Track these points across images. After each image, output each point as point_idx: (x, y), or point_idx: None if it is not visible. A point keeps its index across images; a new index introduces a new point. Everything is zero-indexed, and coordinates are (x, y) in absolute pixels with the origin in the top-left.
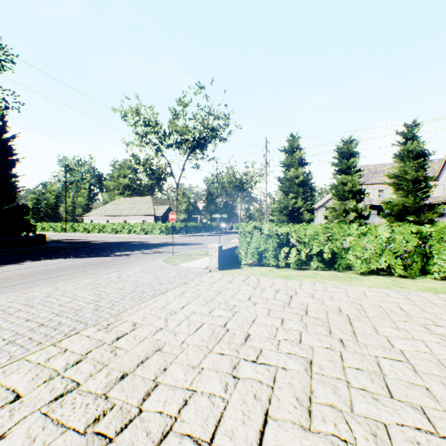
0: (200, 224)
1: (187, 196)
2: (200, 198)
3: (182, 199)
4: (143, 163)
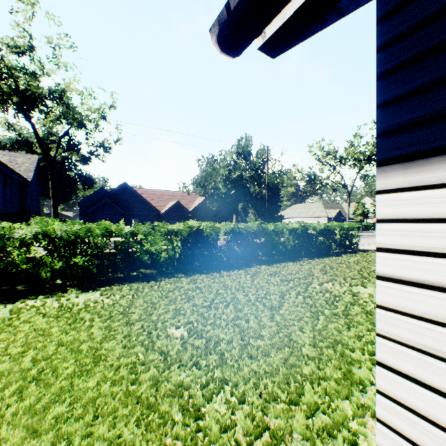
0: (369, 224)
1: (362, 203)
2: (370, 203)
3: (358, 206)
4: (320, 180)
